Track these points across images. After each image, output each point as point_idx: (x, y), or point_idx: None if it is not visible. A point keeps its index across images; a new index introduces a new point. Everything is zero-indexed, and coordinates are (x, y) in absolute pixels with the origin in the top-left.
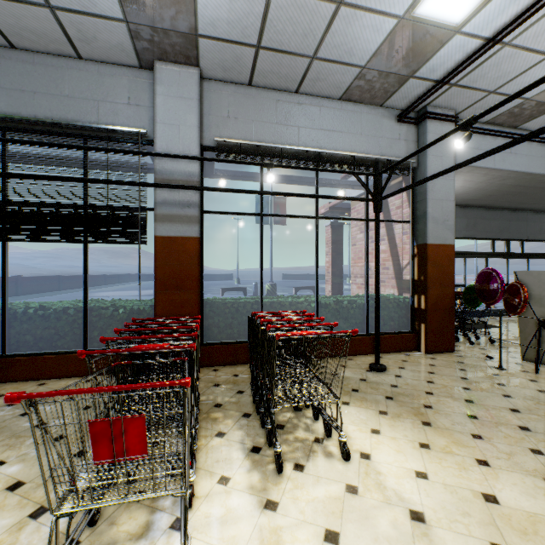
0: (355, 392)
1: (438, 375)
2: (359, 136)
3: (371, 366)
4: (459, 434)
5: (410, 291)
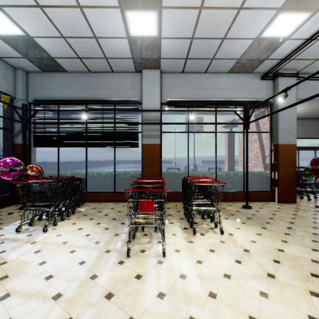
0: (232, 215)
1: (279, 212)
2: (239, 90)
3: (243, 206)
4: (278, 232)
5: (268, 169)
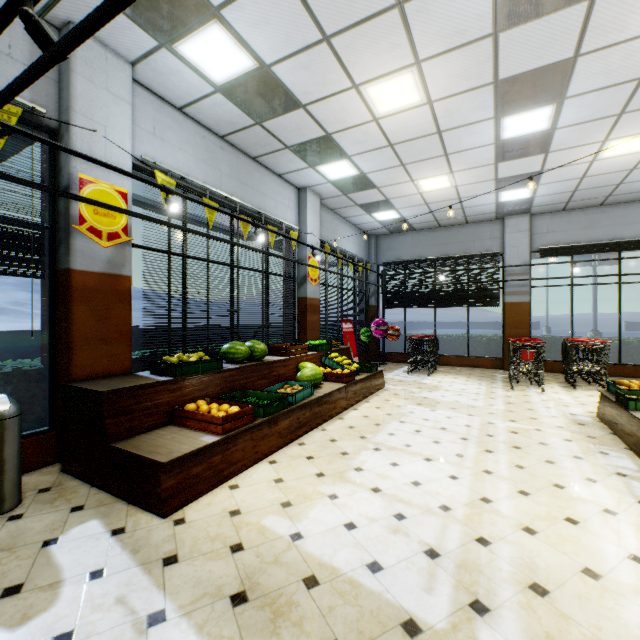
0: None
1: None
2: None
3: None
4: None
5: None
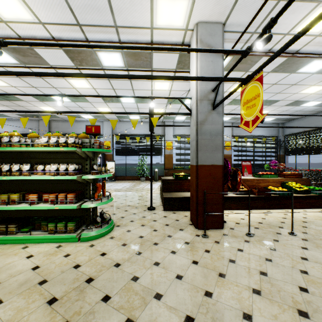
0: None
1: None
2: None
3: None
4: None
5: None
